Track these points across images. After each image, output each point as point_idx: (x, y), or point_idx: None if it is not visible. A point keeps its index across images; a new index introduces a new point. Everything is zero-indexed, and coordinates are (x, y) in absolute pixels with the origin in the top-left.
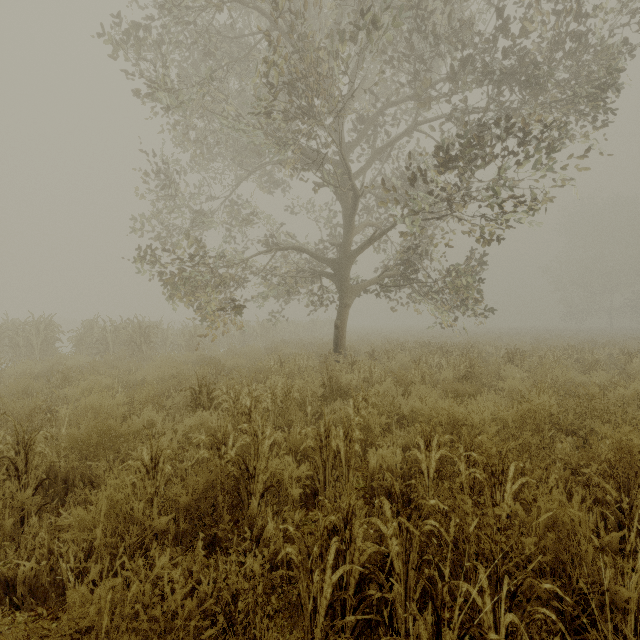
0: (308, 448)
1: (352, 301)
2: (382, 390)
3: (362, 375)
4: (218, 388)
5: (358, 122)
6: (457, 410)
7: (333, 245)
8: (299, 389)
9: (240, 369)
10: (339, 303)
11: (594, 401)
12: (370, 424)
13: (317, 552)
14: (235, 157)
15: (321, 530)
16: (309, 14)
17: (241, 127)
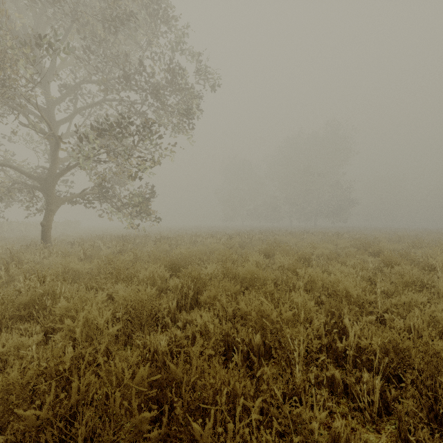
0: None
1: (57, 208)
2: (48, 262)
3: (42, 255)
4: None
5: (62, 86)
6: (72, 265)
7: (44, 167)
8: None
9: None
10: (45, 209)
11: (152, 255)
12: (15, 278)
13: None
14: None
15: None
16: None
17: None
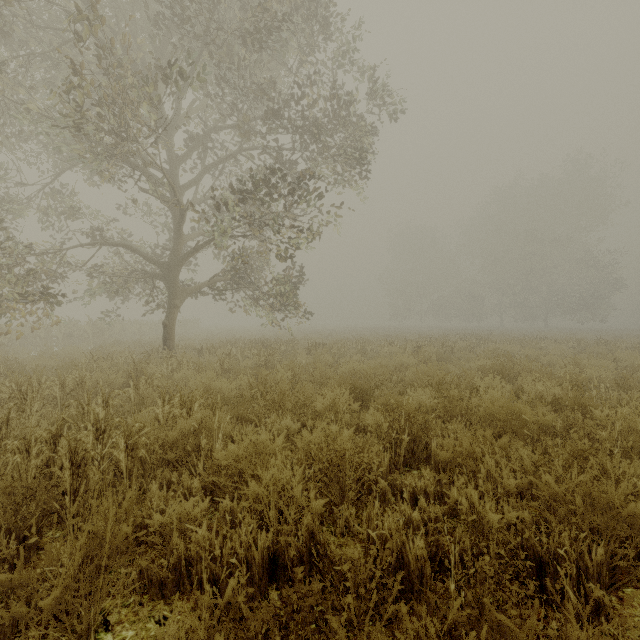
0: (76, 417)
1: (182, 302)
2: (180, 376)
3: (170, 366)
4: (1, 383)
5: (187, 138)
6: (214, 383)
7: (166, 248)
8: (98, 380)
9: (39, 367)
10: (168, 304)
11: (316, 372)
12: (146, 399)
13: (19, 445)
14: (49, 144)
15: (29, 438)
16: (134, 25)
17: (43, 128)
